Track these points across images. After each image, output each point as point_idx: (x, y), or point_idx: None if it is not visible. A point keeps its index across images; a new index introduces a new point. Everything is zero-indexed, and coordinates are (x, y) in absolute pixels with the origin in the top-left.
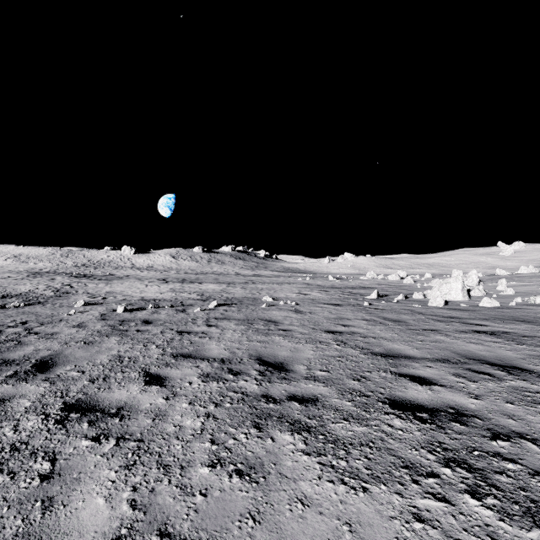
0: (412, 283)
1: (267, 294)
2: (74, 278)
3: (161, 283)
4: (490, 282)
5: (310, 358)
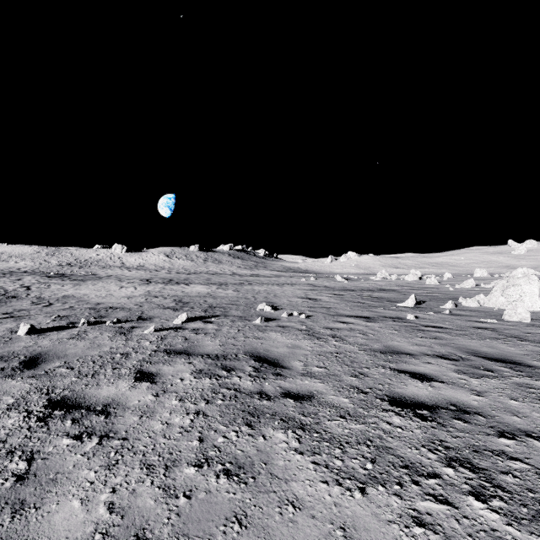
0: (436, 284)
1: (264, 298)
2: (46, 278)
3: (141, 284)
4: None
5: None
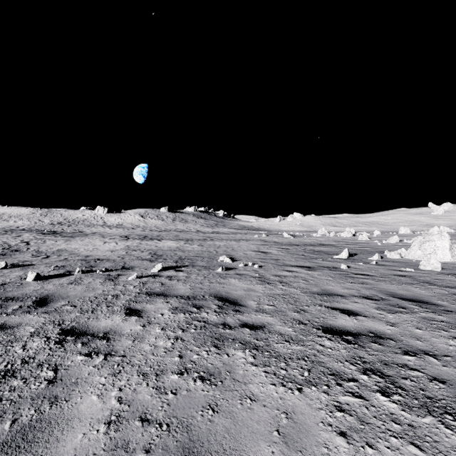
0: (367, 239)
1: (224, 252)
2: (41, 234)
3: (121, 239)
4: None
5: None
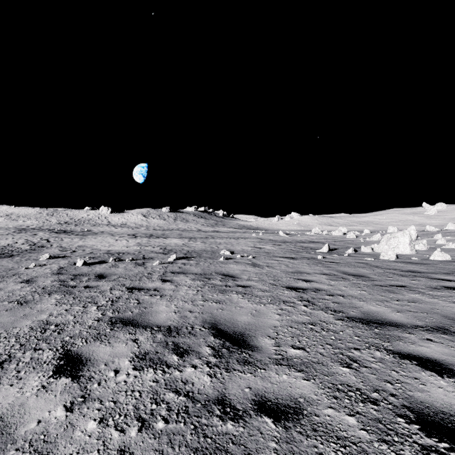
0: (354, 237)
1: (224, 247)
2: (54, 233)
3: (130, 237)
4: (426, 237)
5: (276, 325)
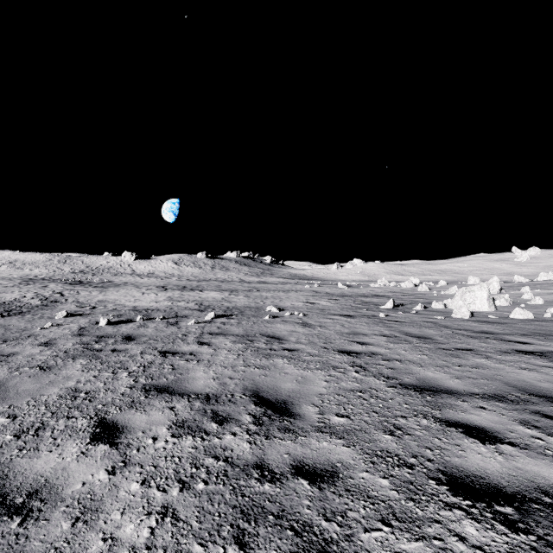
0: (427, 290)
1: (271, 303)
2: (68, 285)
3: (159, 290)
4: (512, 289)
5: (322, 393)
